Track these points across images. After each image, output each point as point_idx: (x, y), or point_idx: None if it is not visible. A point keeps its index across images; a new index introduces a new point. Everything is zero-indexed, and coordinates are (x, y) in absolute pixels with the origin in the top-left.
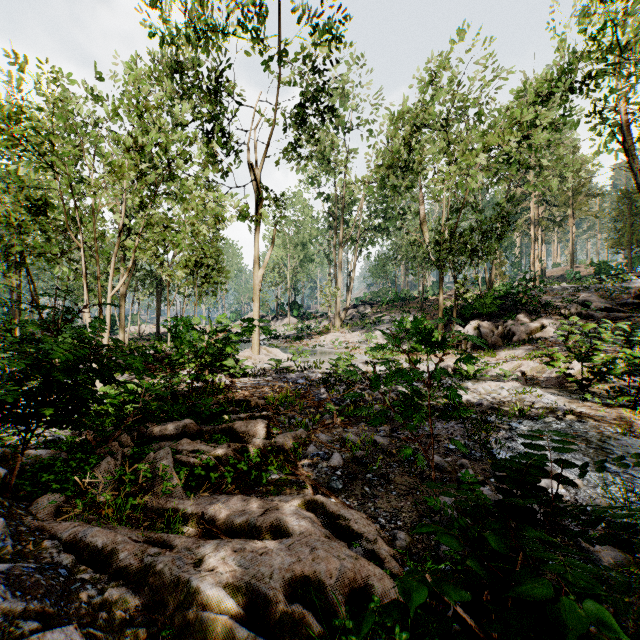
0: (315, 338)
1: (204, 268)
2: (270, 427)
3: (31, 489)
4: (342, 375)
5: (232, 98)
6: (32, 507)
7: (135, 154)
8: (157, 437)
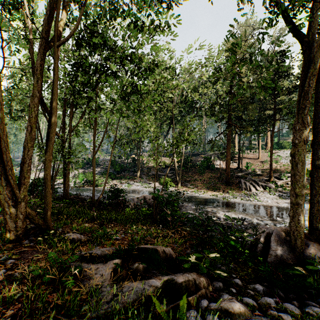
0: None
1: None
2: None
3: None
4: None
5: None
6: None
7: None
8: None
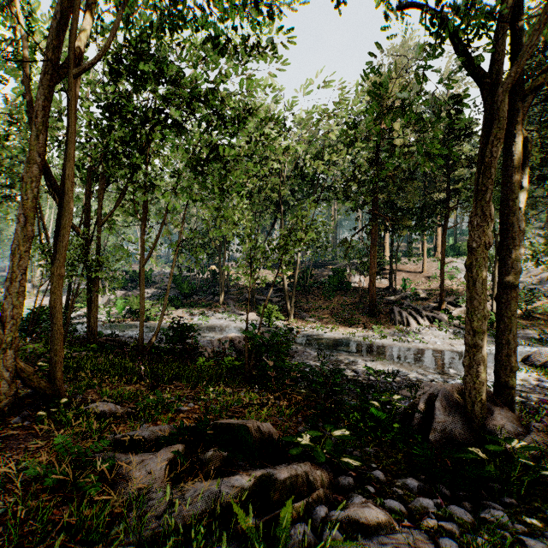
0: None
1: None
2: None
3: None
4: None
5: None
6: None
7: None
8: None
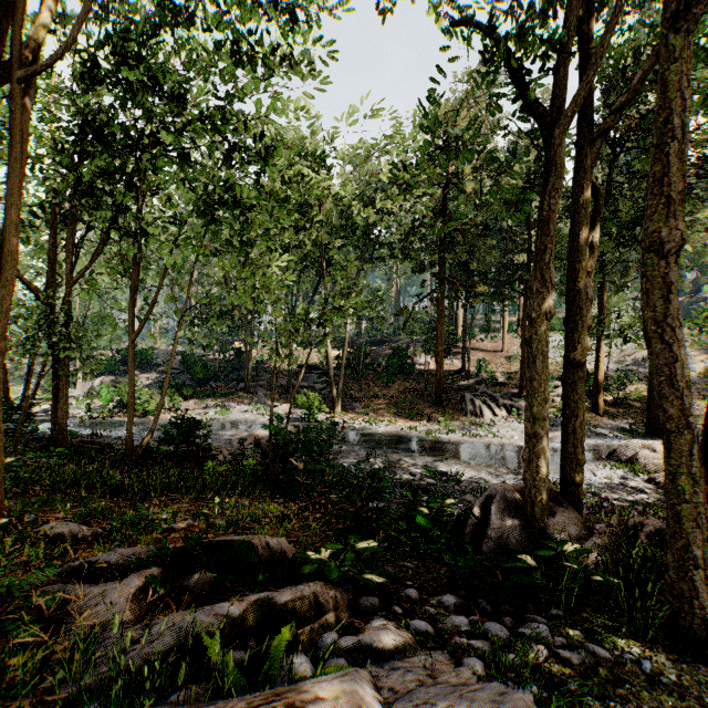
0: None
1: None
2: None
3: None
4: None
5: None
6: None
7: None
8: None
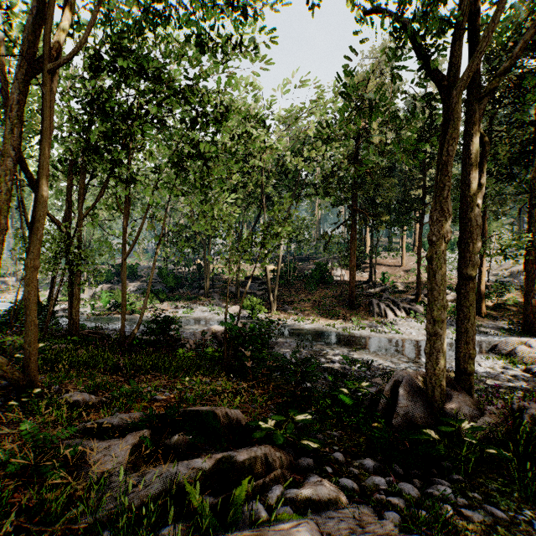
0: None
1: None
2: None
3: None
4: None
5: None
6: None
7: None
8: None
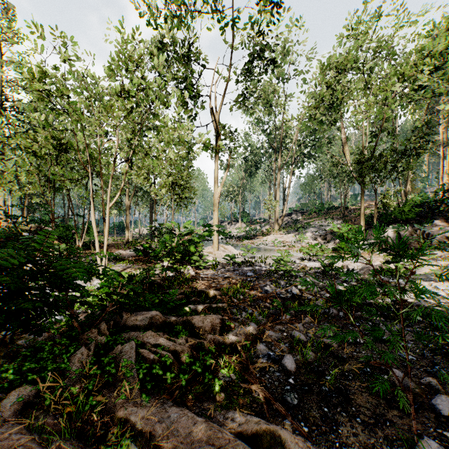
0: (259, 238)
1: (178, 187)
2: (224, 320)
3: (13, 377)
4: (283, 269)
5: (198, 63)
6: (3, 402)
7: (124, 100)
8: (129, 326)
